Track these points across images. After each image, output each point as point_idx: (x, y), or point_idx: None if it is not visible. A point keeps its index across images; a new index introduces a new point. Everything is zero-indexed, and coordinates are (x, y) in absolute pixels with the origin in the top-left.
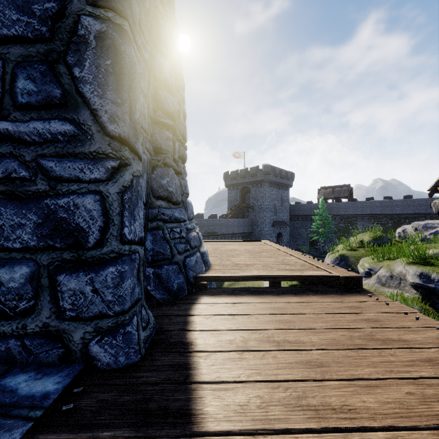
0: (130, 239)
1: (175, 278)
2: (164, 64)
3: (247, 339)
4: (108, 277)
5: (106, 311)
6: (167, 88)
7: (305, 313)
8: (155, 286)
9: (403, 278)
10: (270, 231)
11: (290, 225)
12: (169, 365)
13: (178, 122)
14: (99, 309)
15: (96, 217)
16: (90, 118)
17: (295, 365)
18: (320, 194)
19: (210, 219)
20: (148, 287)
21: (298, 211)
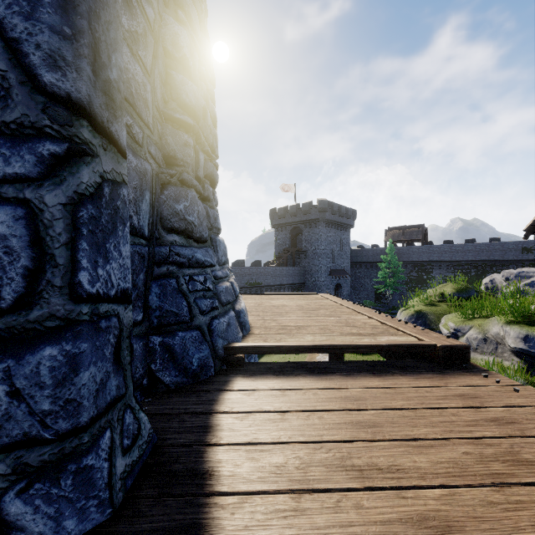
0: (95, 292)
1: (195, 350)
2: (181, 34)
3: (308, 464)
4: (41, 366)
5: (38, 431)
6: (186, 72)
7: (395, 408)
8: (163, 364)
9: (501, 342)
10: (327, 282)
11: (351, 274)
12: (162, 531)
13: (204, 125)
14: (24, 429)
15: (17, 249)
16: (4, 56)
17: (399, 529)
18: (388, 236)
19: (252, 267)
20: (152, 366)
21: (360, 257)
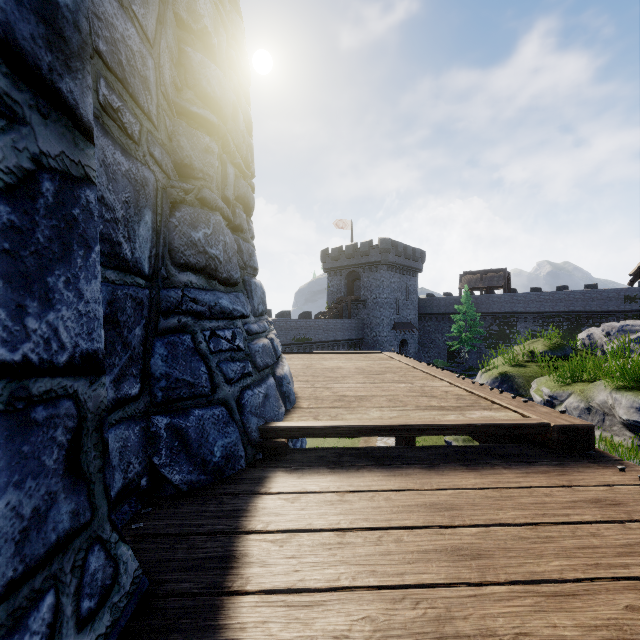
0: (20, 359)
1: (217, 435)
2: None
3: (385, 632)
4: None
5: None
6: (209, 53)
7: (506, 524)
8: (171, 455)
9: (609, 412)
10: (390, 337)
11: (419, 328)
12: None
13: (234, 129)
14: None
15: None
16: None
17: None
18: (463, 282)
19: (300, 320)
20: (154, 459)
21: (430, 308)
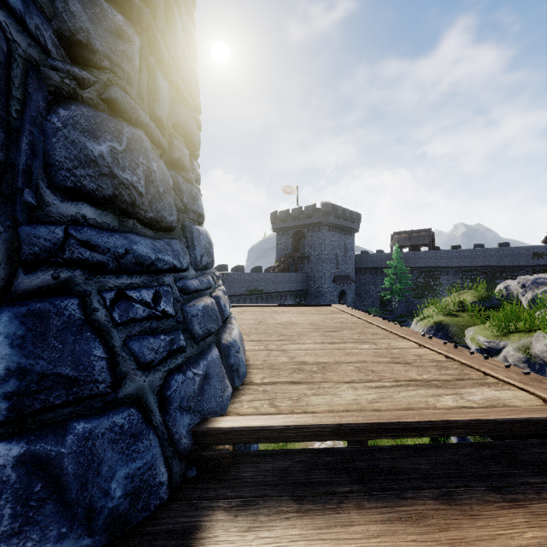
0: None
1: (117, 459)
2: None
3: None
4: None
5: None
6: None
7: None
8: (23, 513)
9: None
10: (331, 288)
11: (355, 280)
12: None
13: (169, 35)
14: None
15: None
16: None
17: None
18: (394, 241)
19: (253, 273)
20: None
21: (365, 263)
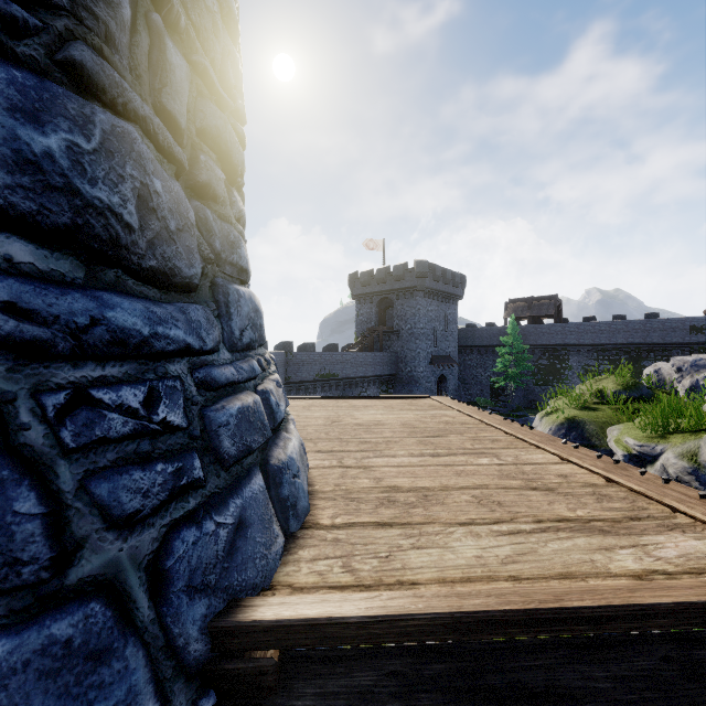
0: None
1: None
2: None
3: None
4: None
5: None
6: None
7: None
8: None
9: None
10: (427, 372)
11: (459, 362)
12: None
13: None
14: None
15: None
16: None
17: None
18: (509, 311)
19: (325, 353)
20: None
21: (471, 339)
